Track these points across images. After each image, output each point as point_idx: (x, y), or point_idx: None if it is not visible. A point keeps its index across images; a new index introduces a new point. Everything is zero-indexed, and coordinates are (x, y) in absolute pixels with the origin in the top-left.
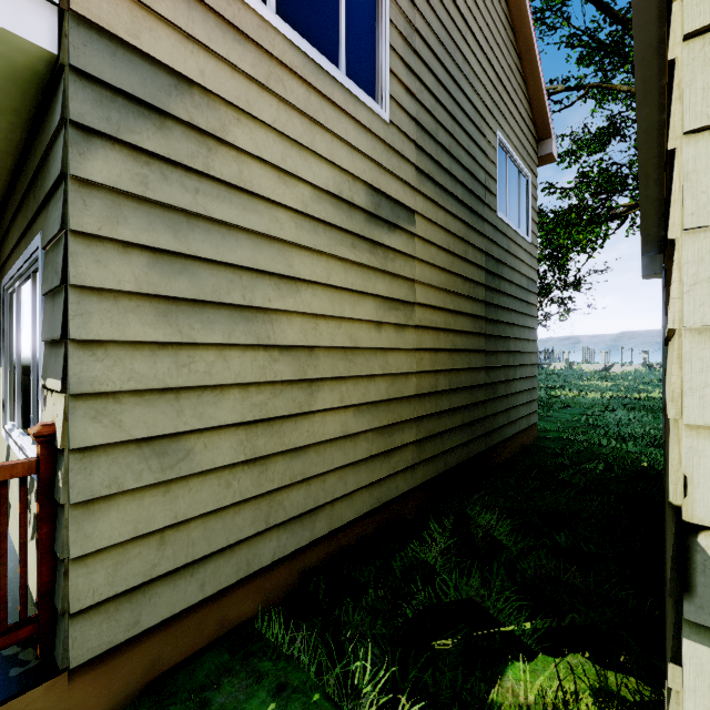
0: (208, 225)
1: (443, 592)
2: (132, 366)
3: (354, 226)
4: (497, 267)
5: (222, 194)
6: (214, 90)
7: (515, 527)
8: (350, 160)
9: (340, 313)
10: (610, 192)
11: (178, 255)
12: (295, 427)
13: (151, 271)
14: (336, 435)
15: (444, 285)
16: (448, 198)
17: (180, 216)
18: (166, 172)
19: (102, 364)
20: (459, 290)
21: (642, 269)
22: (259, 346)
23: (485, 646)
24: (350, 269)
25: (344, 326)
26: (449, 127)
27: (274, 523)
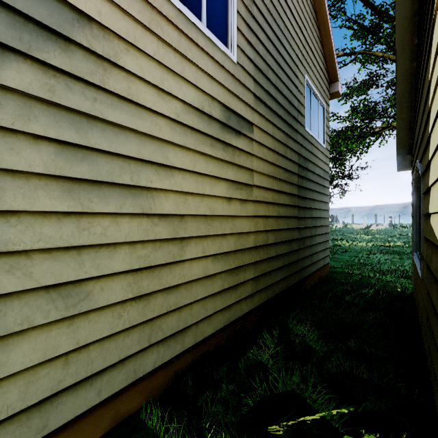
0: (103, 125)
1: (274, 386)
2: (41, 230)
3: (212, 132)
4: (305, 163)
5: (115, 103)
6: (109, 26)
7: (320, 335)
8: (209, 86)
9: (202, 191)
10: (372, 118)
11: (79, 147)
12: (170, 272)
13: (57, 158)
14: (200, 276)
15: (272, 174)
16: (275, 116)
17: (81, 118)
18: (70, 84)
19: (15, 229)
20: (282, 177)
21: (397, 164)
22: (143, 215)
23: (305, 429)
24: (209, 161)
25: (205, 200)
26: (275, 69)
27: (155, 341)
